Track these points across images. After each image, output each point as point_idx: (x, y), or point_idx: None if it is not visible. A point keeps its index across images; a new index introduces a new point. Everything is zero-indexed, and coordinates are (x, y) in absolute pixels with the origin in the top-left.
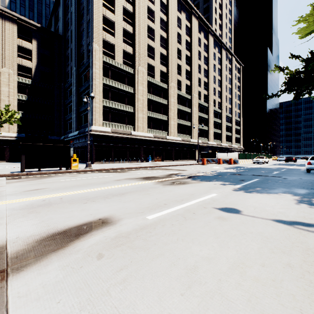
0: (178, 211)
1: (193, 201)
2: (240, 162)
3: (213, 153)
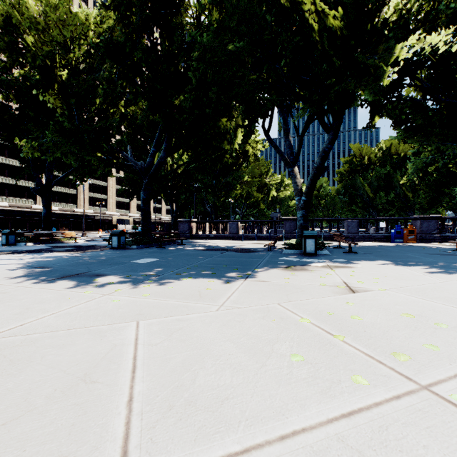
0: None
1: None
2: None
3: (116, 225)
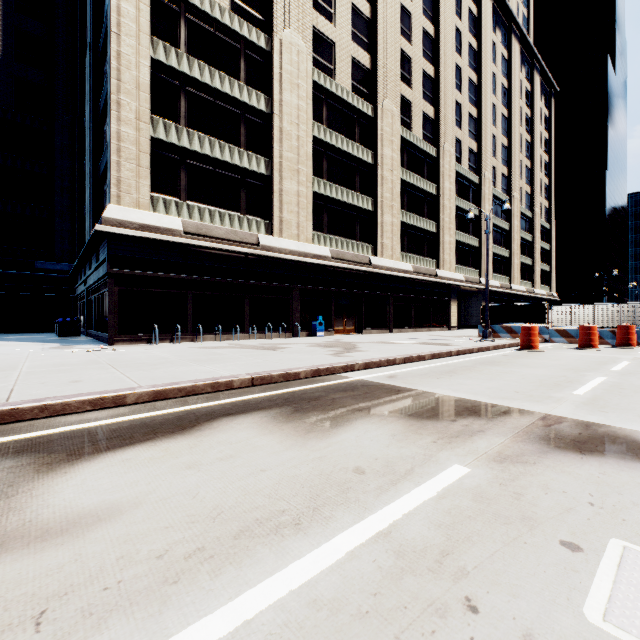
0: None
1: None
2: None
3: (532, 308)
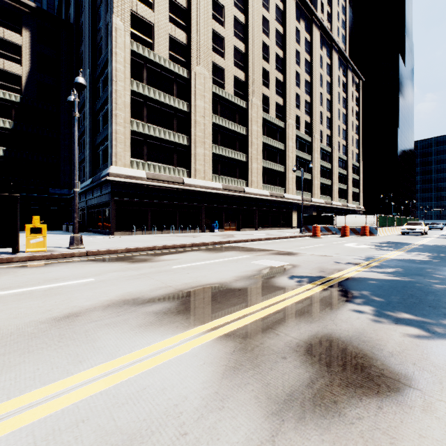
0: None
1: None
2: (379, 233)
3: (327, 217)
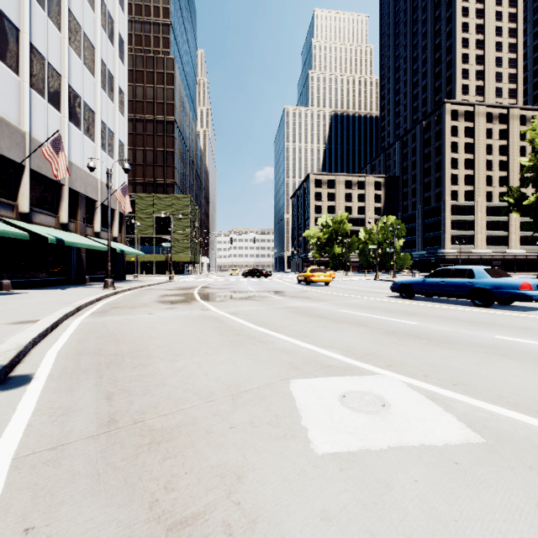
0: None
1: None
2: None
3: None
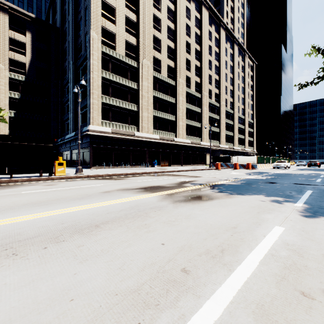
0: (236, 323)
1: (251, 258)
2: (258, 167)
3: (227, 157)
